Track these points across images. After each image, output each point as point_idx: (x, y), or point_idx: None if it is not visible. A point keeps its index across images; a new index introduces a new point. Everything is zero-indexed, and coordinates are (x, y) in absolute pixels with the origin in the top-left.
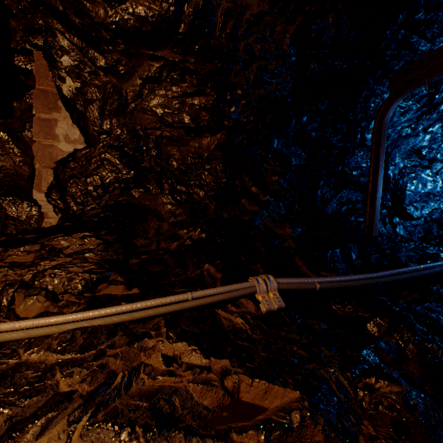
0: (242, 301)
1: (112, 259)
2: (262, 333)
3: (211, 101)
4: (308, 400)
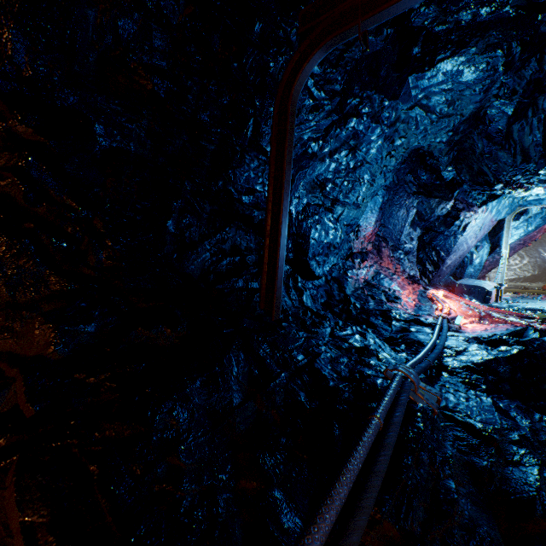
0: None
1: None
2: None
3: None
4: None
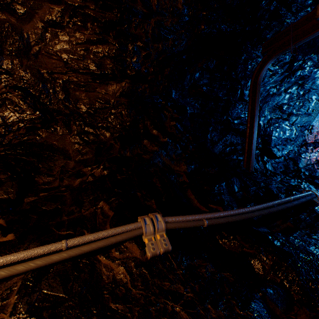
0: (127, 245)
1: (0, 199)
2: (143, 287)
3: (114, 50)
4: None
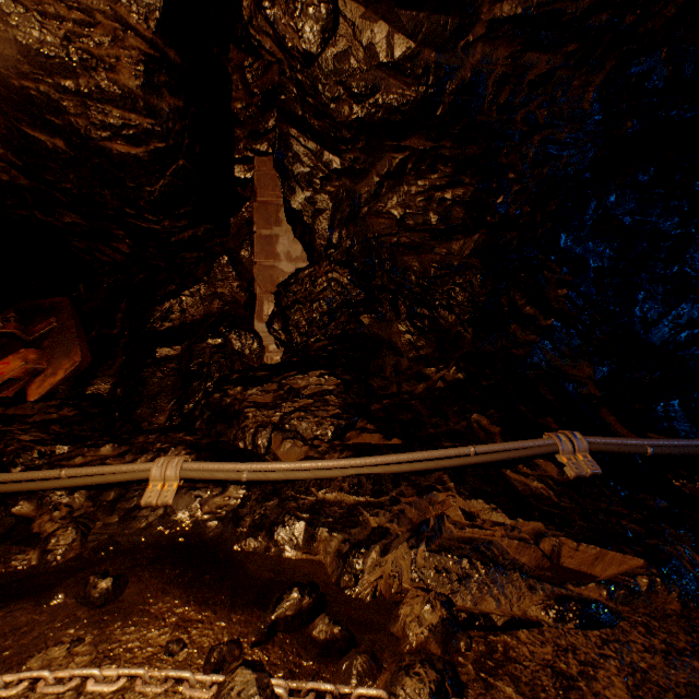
0: (538, 462)
1: (354, 403)
2: (573, 502)
3: (469, 193)
4: (656, 568)
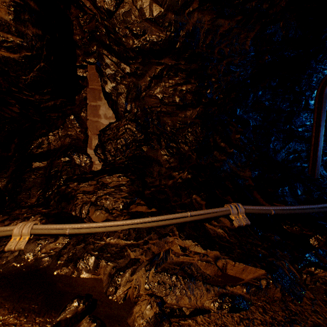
0: (221, 219)
1: (136, 190)
2: (236, 239)
3: (194, 87)
4: (270, 275)
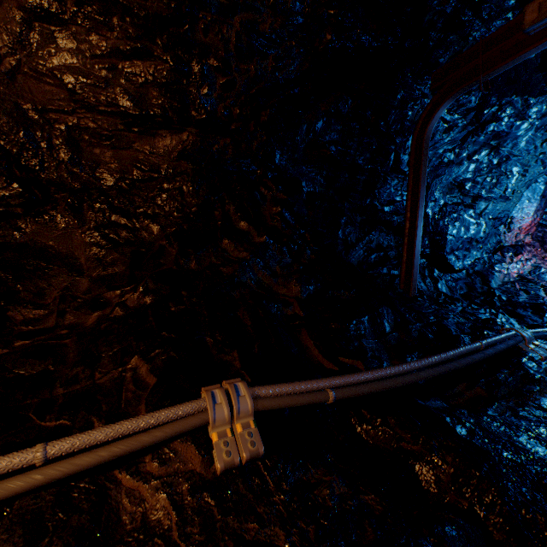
0: (177, 446)
1: None
2: (204, 537)
3: (165, 71)
4: None
